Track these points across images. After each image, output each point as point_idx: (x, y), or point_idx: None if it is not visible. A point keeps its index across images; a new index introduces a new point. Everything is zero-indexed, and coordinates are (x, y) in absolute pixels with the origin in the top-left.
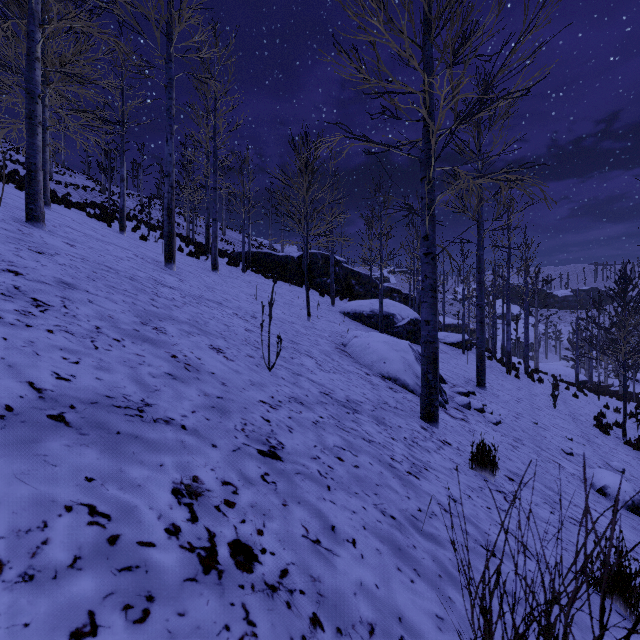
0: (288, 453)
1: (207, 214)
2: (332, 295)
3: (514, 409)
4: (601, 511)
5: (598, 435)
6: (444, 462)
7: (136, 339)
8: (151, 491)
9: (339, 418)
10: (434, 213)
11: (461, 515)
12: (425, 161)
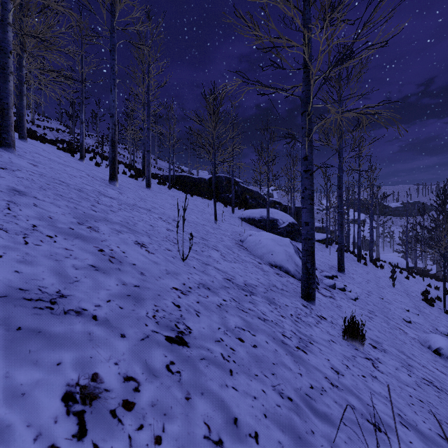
0: (194, 338)
1: (143, 148)
2: (233, 205)
3: (366, 288)
4: (441, 369)
5: (426, 307)
6: (323, 335)
7: (69, 236)
8: (36, 400)
9: (239, 300)
10: (312, 139)
11: (345, 387)
12: (305, 99)
